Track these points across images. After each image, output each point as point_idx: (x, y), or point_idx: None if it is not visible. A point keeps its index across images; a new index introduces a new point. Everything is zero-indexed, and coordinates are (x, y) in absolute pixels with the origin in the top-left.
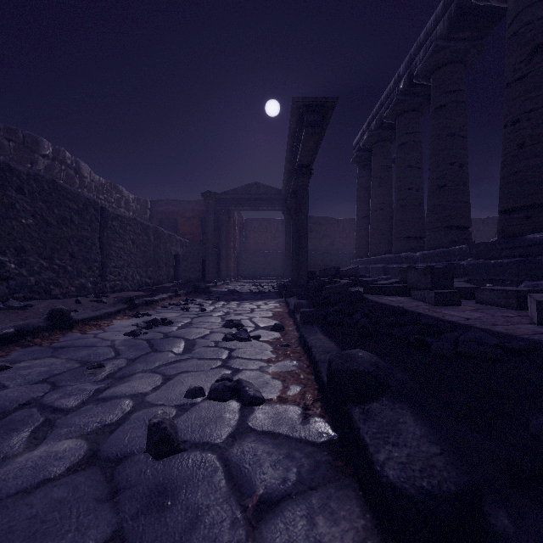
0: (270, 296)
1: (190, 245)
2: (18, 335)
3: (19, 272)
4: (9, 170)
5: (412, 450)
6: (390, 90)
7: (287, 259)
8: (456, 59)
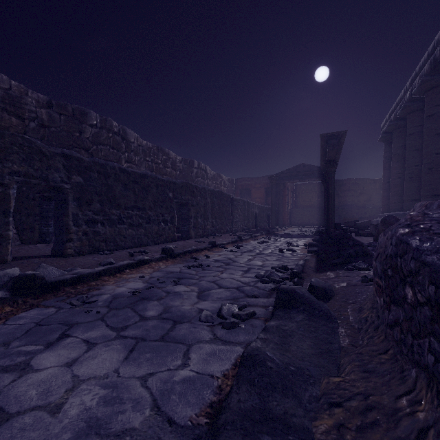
0: (308, 237)
1: (261, 207)
2: (236, 241)
3: (215, 225)
4: (214, 191)
5: (313, 249)
6: (402, 96)
7: (325, 213)
8: None
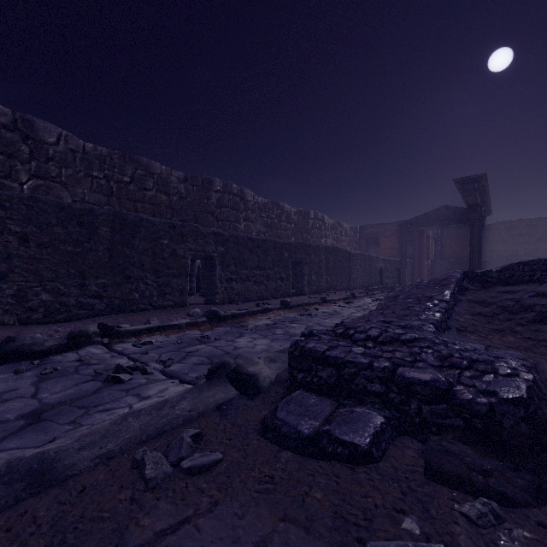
0: None
1: (389, 261)
2: (348, 298)
3: (330, 281)
4: (328, 248)
5: None
6: None
7: None
8: None
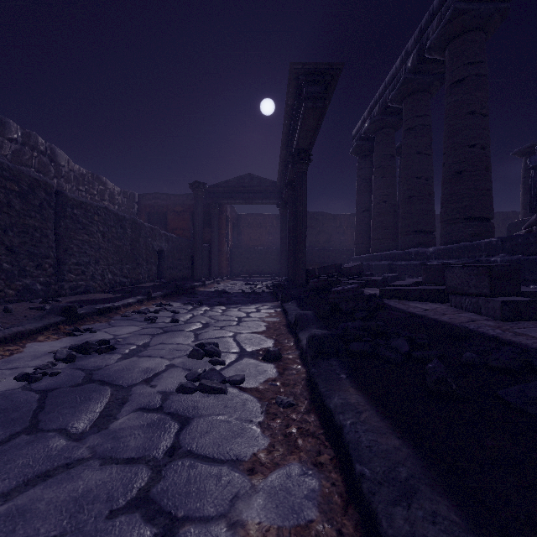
0: (263, 298)
1: (177, 240)
2: None
3: None
4: None
5: None
6: (396, 70)
7: (282, 255)
8: (476, 26)
